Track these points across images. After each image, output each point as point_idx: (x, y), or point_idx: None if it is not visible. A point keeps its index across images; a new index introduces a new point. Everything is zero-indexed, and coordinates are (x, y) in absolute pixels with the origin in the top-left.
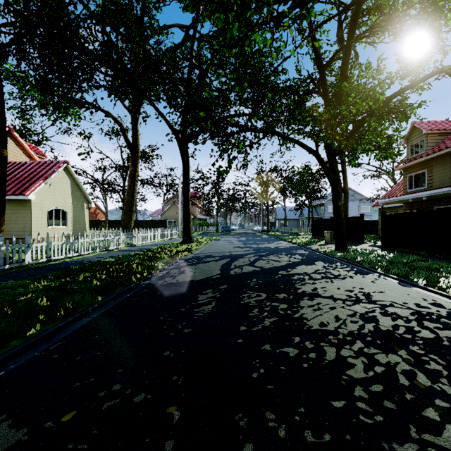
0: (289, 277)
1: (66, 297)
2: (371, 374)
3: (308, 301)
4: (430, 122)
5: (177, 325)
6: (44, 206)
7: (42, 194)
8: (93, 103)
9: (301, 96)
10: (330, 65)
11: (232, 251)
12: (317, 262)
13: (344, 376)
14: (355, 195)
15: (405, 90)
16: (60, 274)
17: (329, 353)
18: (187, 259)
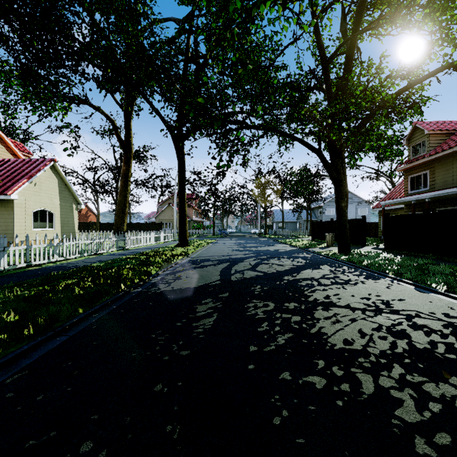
0: (296, 283)
1: (40, 310)
2: (428, 415)
3: (323, 312)
4: (432, 123)
5: (172, 345)
6: (29, 207)
7: (26, 193)
8: (80, 94)
9: (302, 92)
10: (332, 62)
11: (231, 254)
12: (322, 266)
13: (395, 420)
14: (353, 198)
15: (412, 86)
16: (38, 281)
17: (365, 383)
18: (183, 263)
